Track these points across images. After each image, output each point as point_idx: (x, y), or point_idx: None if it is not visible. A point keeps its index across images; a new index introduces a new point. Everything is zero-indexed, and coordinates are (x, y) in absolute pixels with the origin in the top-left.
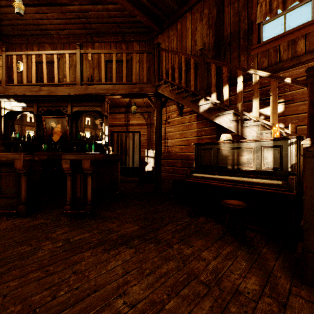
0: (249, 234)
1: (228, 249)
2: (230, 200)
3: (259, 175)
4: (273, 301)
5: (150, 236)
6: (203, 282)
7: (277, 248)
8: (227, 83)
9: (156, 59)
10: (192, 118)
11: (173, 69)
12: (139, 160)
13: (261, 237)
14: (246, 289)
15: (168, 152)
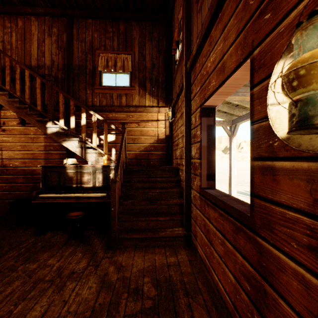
0: (88, 233)
1: (70, 250)
2: (73, 212)
3: (95, 190)
4: (93, 267)
5: None
6: (48, 280)
7: (103, 236)
8: (74, 114)
9: None
10: (38, 131)
11: (11, 68)
12: None
13: (96, 232)
14: (79, 268)
15: (2, 166)
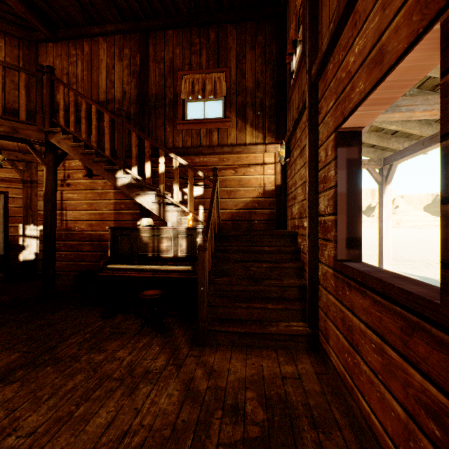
0: (167, 320)
1: (145, 341)
2: (149, 291)
3: (176, 261)
4: (173, 367)
5: (45, 359)
6: (117, 378)
7: (188, 326)
8: (149, 159)
9: (47, 90)
10: (107, 185)
11: (77, 106)
12: (5, 242)
13: (178, 320)
14: (155, 367)
15: (67, 230)
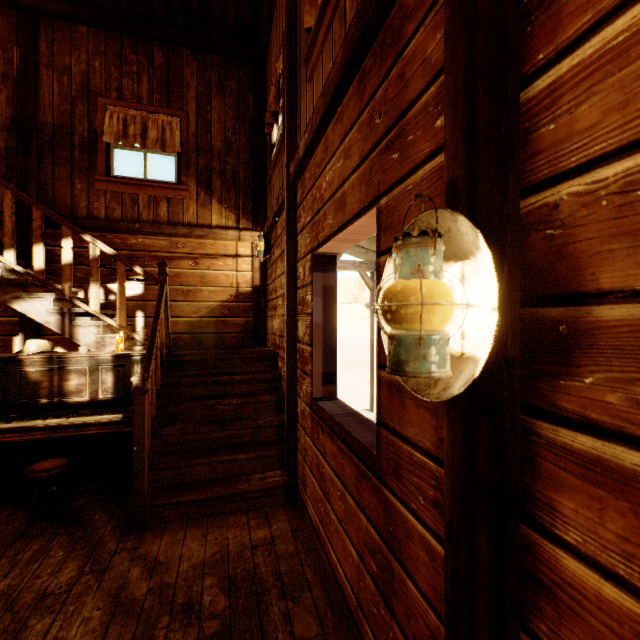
0: (79, 503)
1: (36, 546)
2: (43, 462)
3: (96, 408)
4: (92, 576)
5: None
6: None
7: (116, 504)
8: (42, 240)
9: None
10: None
11: None
12: None
13: (98, 498)
14: (59, 584)
15: None
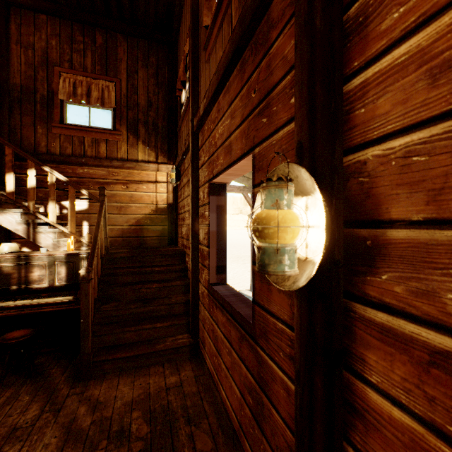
0: (40, 361)
1: (8, 393)
2: (13, 332)
3: (53, 292)
4: (50, 413)
5: None
6: None
7: (68, 361)
8: (13, 170)
9: None
10: None
11: None
12: None
13: (55, 357)
14: (26, 420)
15: None
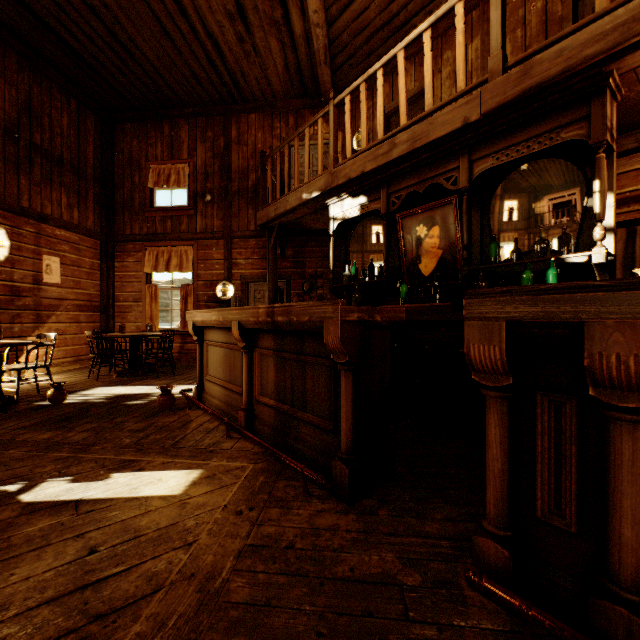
0: None
1: None
2: None
3: None
4: None
5: None
6: None
7: None
8: None
9: None
10: None
11: None
12: None
13: None
14: None
15: None
